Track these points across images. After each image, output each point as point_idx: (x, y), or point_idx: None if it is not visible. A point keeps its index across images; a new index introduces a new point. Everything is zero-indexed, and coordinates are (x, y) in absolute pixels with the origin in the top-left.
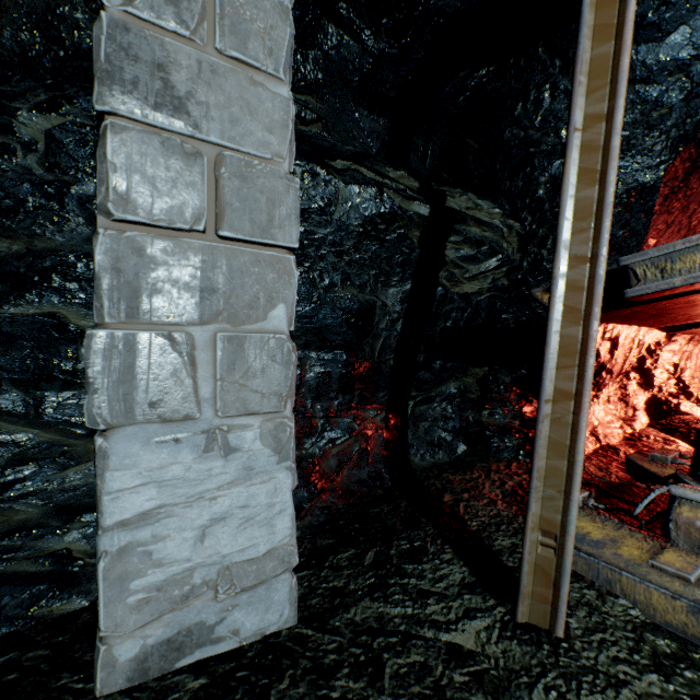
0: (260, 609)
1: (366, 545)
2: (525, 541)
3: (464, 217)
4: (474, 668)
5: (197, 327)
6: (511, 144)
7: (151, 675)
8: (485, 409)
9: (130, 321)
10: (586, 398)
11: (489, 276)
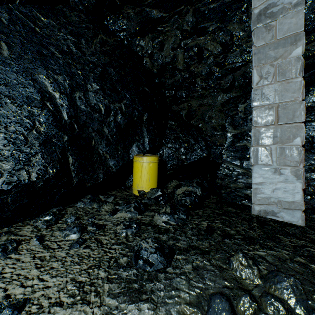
0: (290, 216)
1: None
2: None
3: None
4: None
5: (272, 145)
6: None
7: (261, 215)
8: None
9: (257, 145)
10: None
11: None
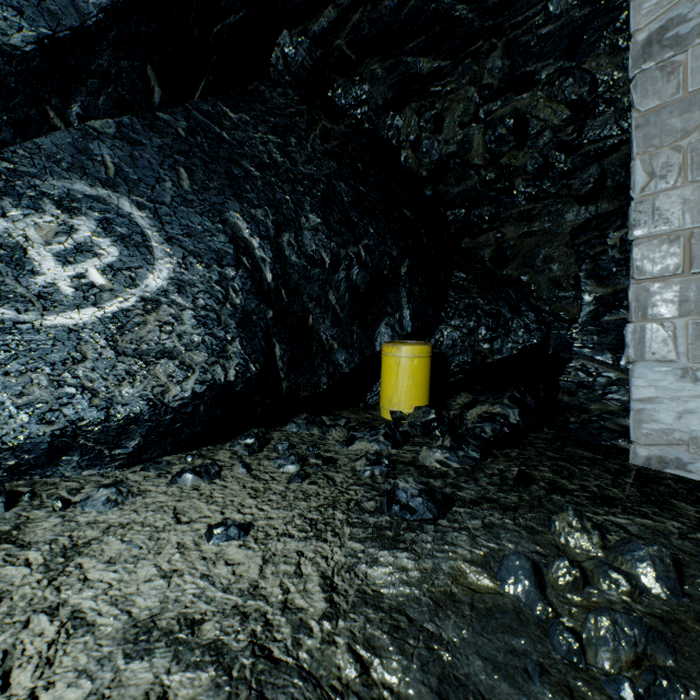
0: None
1: None
2: None
3: None
4: None
5: (676, 319)
6: None
7: (651, 467)
8: None
9: (642, 319)
10: None
11: None
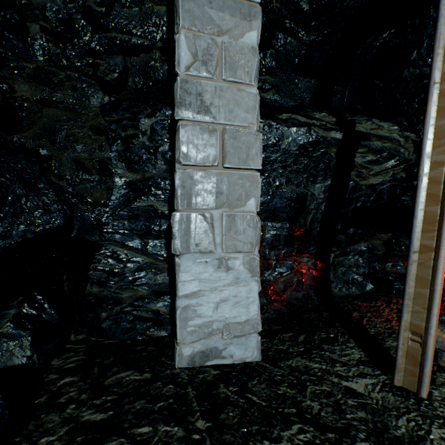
0: (242, 348)
1: (300, 331)
2: (399, 337)
3: (367, 136)
4: (361, 400)
5: (214, 210)
6: (408, 80)
7: (196, 364)
8: (388, 262)
9: (188, 208)
10: (442, 250)
11: (389, 172)
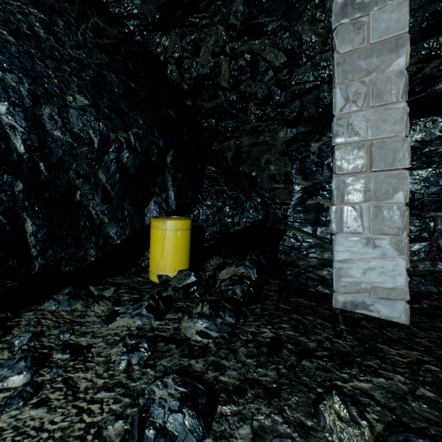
0: (389, 309)
1: None
2: None
3: None
4: None
5: (362, 203)
6: None
7: (347, 309)
8: None
9: (341, 203)
10: None
11: None
